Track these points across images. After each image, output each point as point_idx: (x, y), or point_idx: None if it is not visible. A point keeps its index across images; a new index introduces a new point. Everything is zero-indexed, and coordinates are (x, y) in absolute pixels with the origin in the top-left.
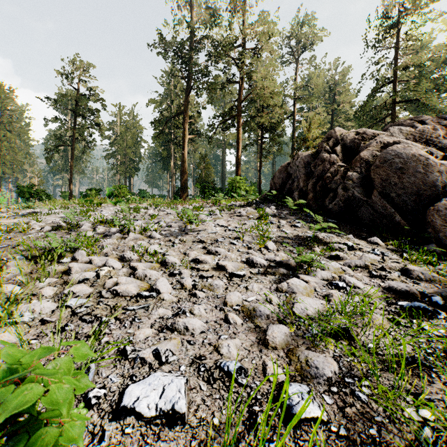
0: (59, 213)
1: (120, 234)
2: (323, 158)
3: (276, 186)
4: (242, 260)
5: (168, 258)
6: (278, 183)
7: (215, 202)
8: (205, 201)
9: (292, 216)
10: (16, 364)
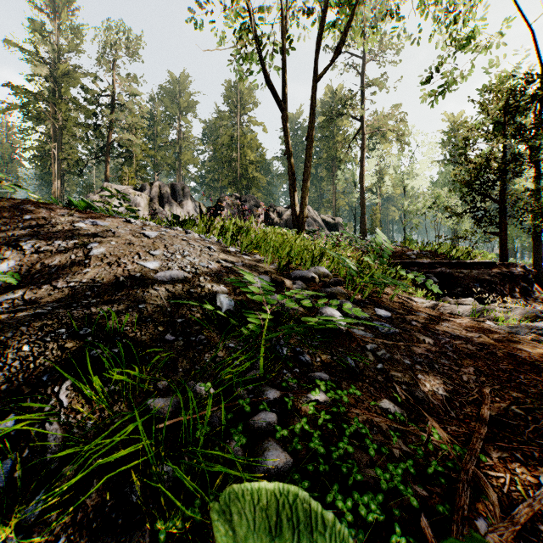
0: None
1: None
2: None
3: None
4: None
5: None
6: None
7: None
8: None
9: None
10: None
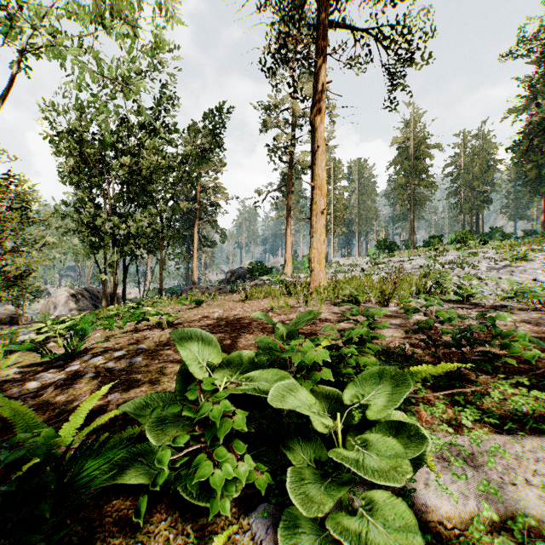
0: (415, 259)
1: (459, 268)
2: None
3: None
4: (530, 279)
5: (482, 276)
6: None
7: None
8: None
9: None
10: (443, 272)
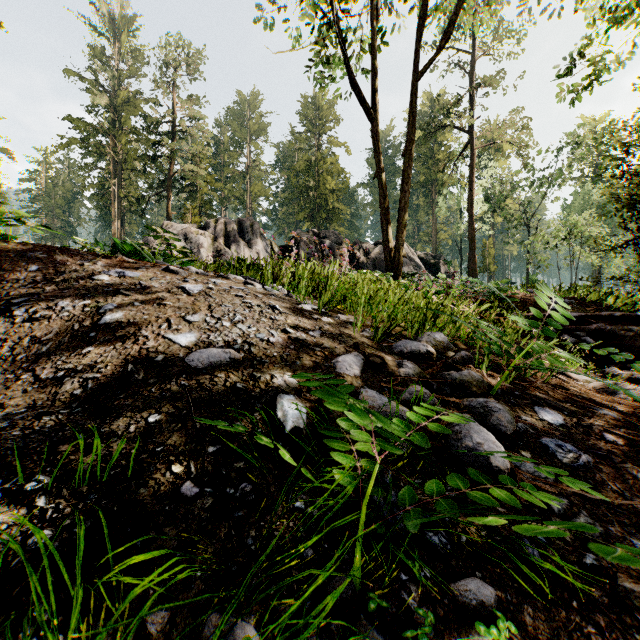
0: None
1: None
2: None
3: None
4: None
5: None
6: None
7: None
8: None
9: None
10: None
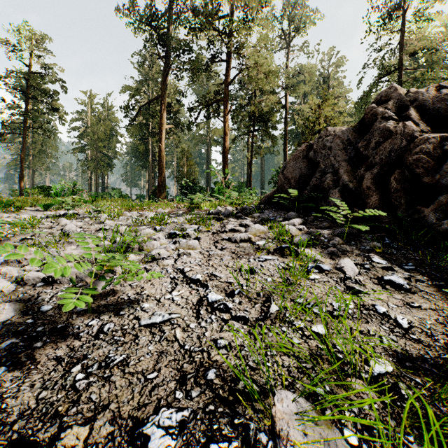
0: None
1: None
2: (386, 130)
3: (290, 182)
4: None
5: None
6: (293, 177)
7: (192, 206)
8: (180, 204)
9: (351, 245)
10: None
